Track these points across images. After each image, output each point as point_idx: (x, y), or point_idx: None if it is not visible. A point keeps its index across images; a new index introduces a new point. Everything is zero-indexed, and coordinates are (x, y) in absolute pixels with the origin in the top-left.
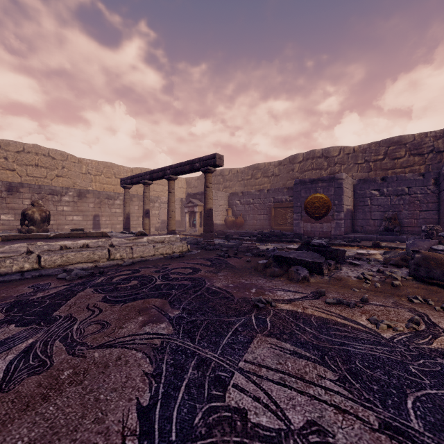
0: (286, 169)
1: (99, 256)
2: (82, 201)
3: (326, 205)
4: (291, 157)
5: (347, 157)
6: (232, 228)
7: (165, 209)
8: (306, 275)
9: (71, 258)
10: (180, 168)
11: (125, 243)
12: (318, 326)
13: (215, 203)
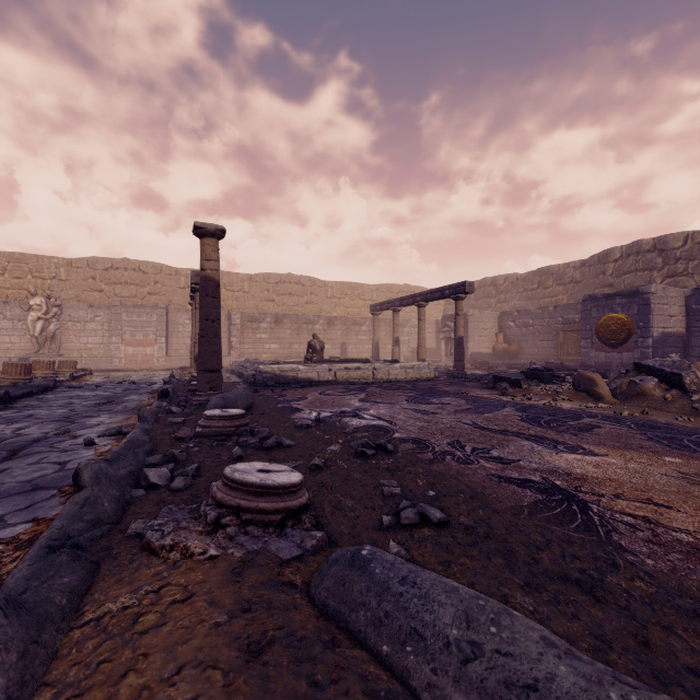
0: (593, 272)
1: (367, 375)
2: (331, 329)
3: (626, 329)
4: (600, 253)
5: (699, 247)
6: (503, 359)
7: (416, 335)
8: (506, 386)
9: (351, 375)
10: (430, 295)
11: (383, 367)
12: (479, 398)
13: (479, 326)
